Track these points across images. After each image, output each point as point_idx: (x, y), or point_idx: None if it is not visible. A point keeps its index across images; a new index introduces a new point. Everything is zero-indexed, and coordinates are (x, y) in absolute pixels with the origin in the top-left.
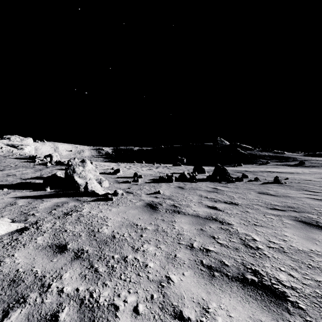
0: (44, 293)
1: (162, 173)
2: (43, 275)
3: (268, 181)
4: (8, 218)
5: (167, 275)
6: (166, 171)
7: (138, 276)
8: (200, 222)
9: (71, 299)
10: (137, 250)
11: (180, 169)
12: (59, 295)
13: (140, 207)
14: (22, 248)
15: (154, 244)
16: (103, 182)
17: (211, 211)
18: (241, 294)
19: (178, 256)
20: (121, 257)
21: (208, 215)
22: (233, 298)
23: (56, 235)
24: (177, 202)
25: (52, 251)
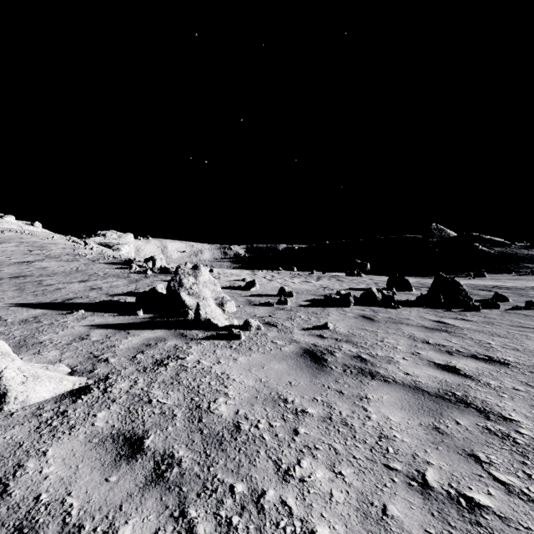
0: None
1: (328, 289)
2: (79, 523)
3: None
4: (67, 364)
5: None
6: (335, 285)
7: None
8: (428, 407)
9: None
10: (287, 474)
11: (361, 282)
12: None
13: (291, 356)
14: (66, 436)
15: (325, 460)
16: (227, 304)
17: (446, 376)
18: None
19: (393, 513)
20: (249, 492)
21: (443, 388)
22: None
23: (130, 411)
24: (364, 349)
25: (114, 451)
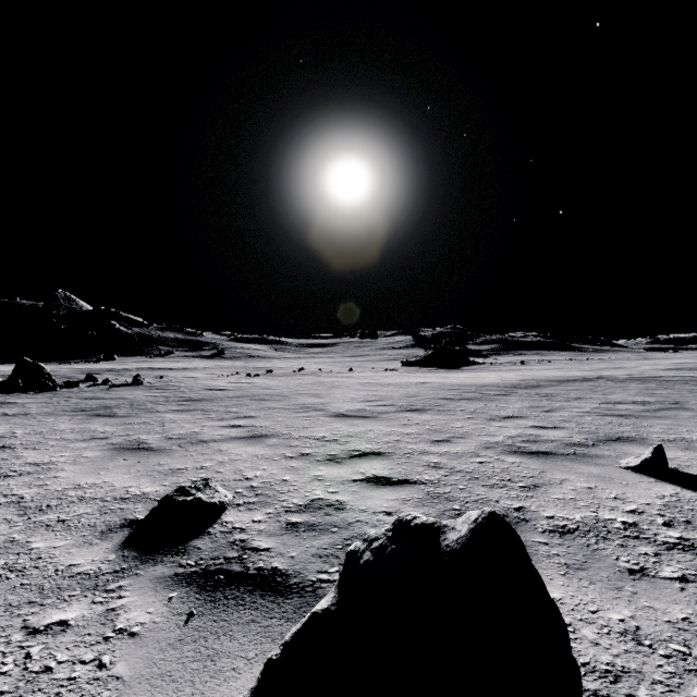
0: None
1: None
2: None
3: (122, 383)
4: None
5: None
6: None
7: None
8: None
9: None
10: None
11: None
12: None
13: None
14: None
15: None
16: None
17: None
18: None
19: None
20: None
21: None
22: None
23: None
24: None
25: None
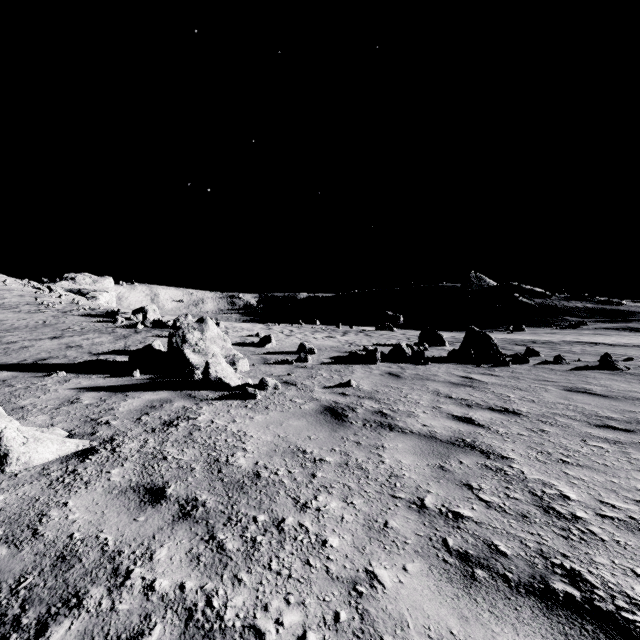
0: (116, 589)
1: (354, 345)
2: (118, 549)
3: (586, 365)
4: (62, 428)
5: (368, 568)
6: (363, 340)
7: (307, 566)
8: (438, 451)
9: (168, 606)
10: (305, 506)
11: (392, 337)
12: (146, 596)
13: (311, 413)
14: (83, 490)
15: (339, 495)
16: (240, 362)
17: (460, 426)
18: (542, 629)
19: (393, 525)
20: (270, 520)
21: (455, 436)
22: (524, 638)
23: (146, 467)
24: (387, 404)
25: (137, 499)
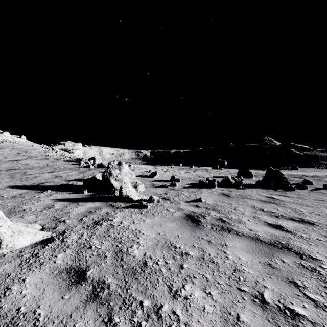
0: None
1: (201, 177)
2: (44, 326)
3: None
4: (40, 223)
5: None
6: (205, 174)
7: None
8: (264, 251)
9: None
10: (176, 294)
11: (222, 173)
12: None
13: (179, 218)
14: (38, 269)
15: (200, 285)
16: (139, 186)
17: (275, 231)
18: None
19: (244, 319)
20: (152, 306)
21: (273, 239)
22: None
23: (78, 253)
24: (224, 214)
25: (67, 279)
